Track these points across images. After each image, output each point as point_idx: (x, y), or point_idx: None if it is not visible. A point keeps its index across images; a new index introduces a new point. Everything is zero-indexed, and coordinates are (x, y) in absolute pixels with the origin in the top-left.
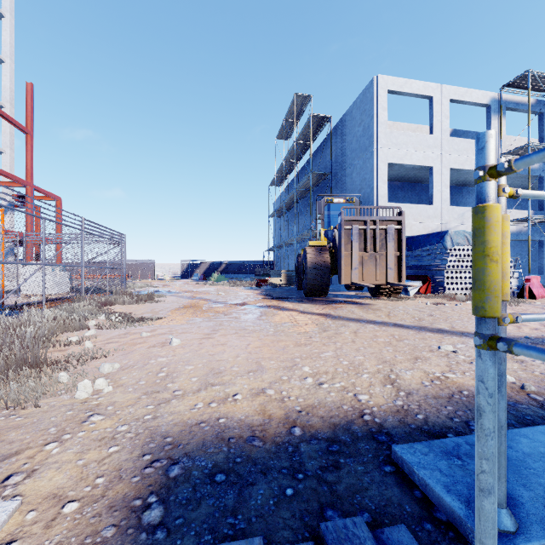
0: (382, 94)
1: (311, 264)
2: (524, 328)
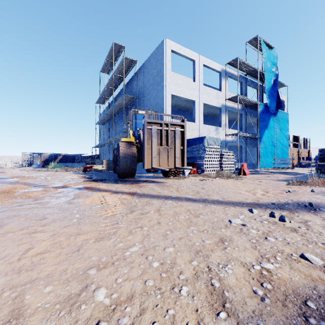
0: (168, 51)
1: (122, 154)
2: (257, 194)
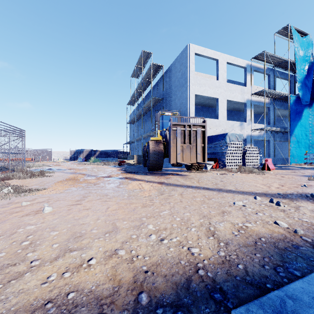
0: (192, 54)
1: (152, 151)
2: (272, 187)
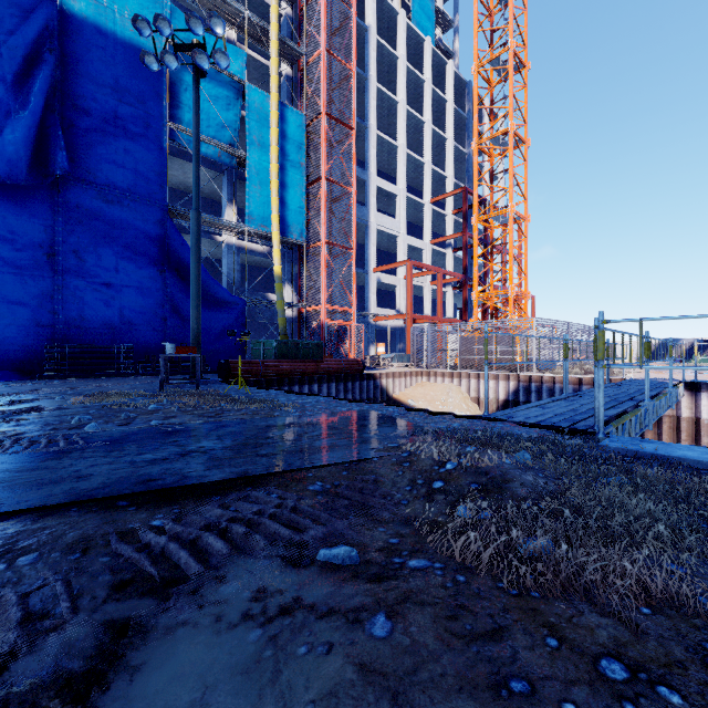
0: None
1: None
2: None
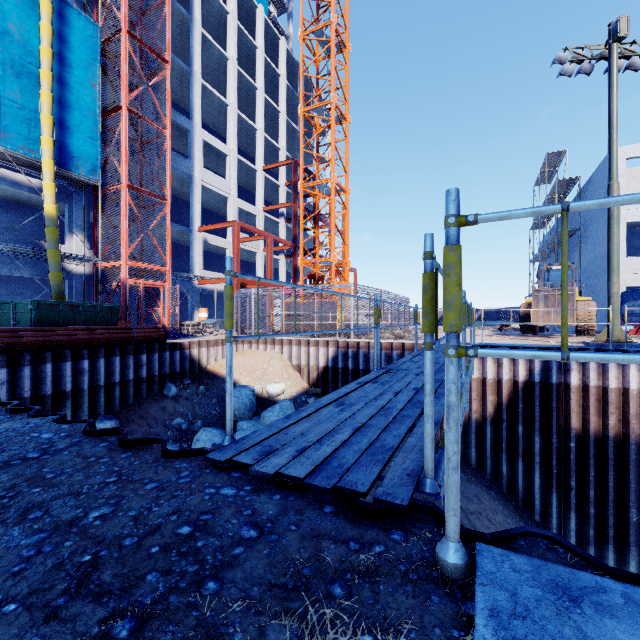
0: (619, 163)
1: (522, 314)
2: None
